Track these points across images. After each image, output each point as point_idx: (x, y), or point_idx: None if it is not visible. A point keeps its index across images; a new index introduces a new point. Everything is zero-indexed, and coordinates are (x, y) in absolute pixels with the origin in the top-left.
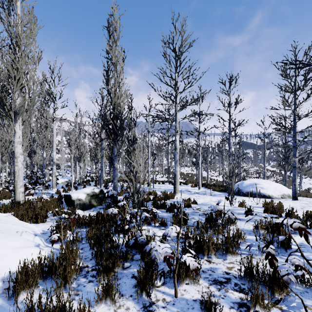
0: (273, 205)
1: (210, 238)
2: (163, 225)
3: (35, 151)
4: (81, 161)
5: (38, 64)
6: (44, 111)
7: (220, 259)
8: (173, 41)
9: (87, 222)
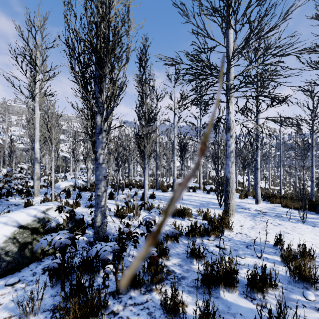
0: None
1: None
2: None
3: None
4: (88, 160)
5: None
6: None
7: None
8: None
9: None
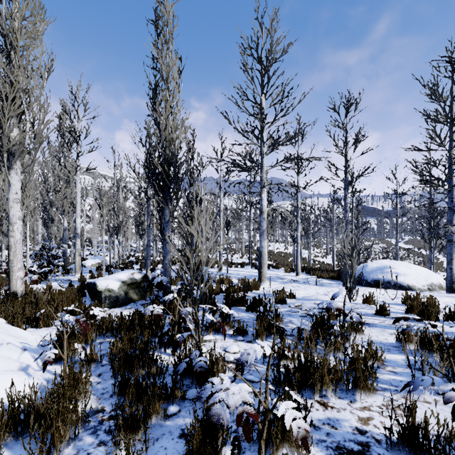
0: (420, 301)
1: (326, 361)
2: (240, 333)
3: (53, 219)
4: (120, 233)
5: (46, 78)
6: (64, 158)
7: (344, 400)
8: (257, 45)
9: (116, 327)
